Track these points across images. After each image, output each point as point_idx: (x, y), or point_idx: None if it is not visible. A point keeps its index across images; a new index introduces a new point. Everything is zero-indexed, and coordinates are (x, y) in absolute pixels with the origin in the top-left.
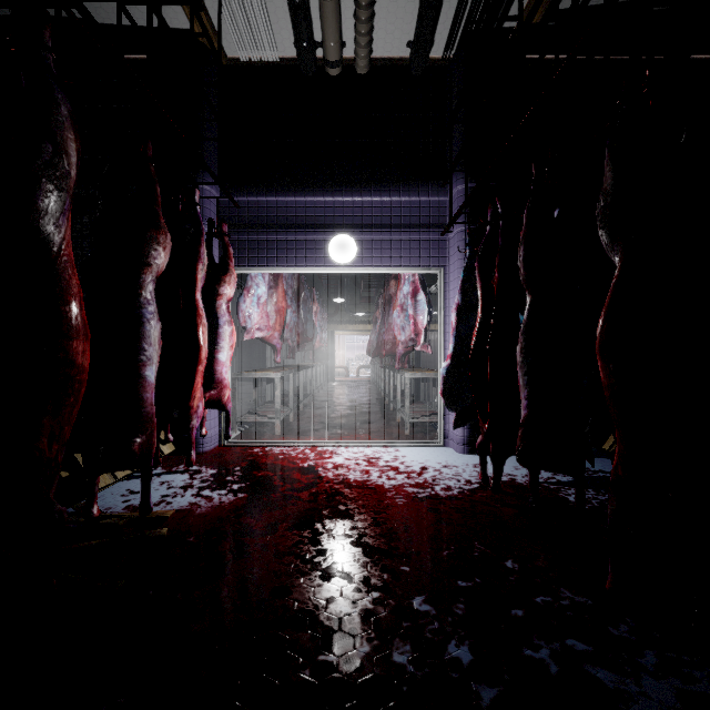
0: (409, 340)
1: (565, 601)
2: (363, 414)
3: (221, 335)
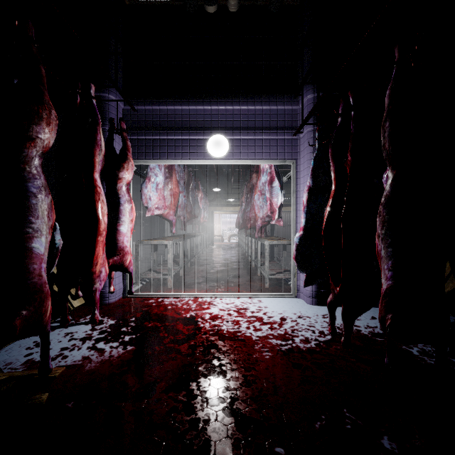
0: (268, 216)
1: None
2: (233, 270)
3: (118, 211)
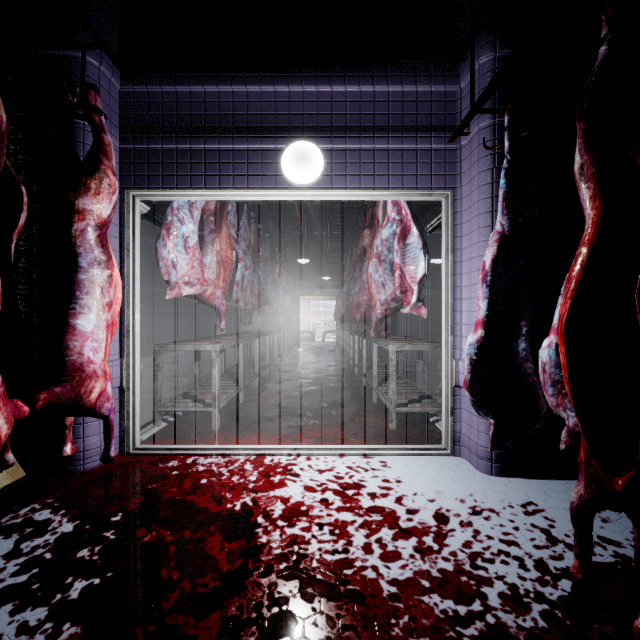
0: (392, 300)
1: None
2: (330, 391)
3: (81, 285)
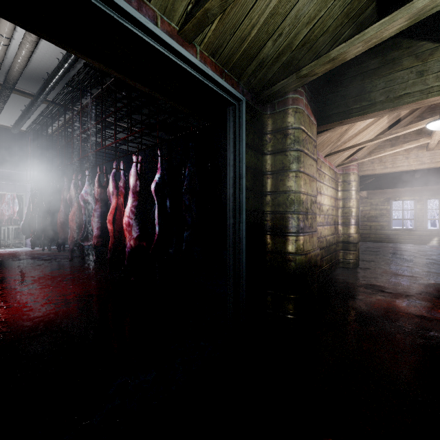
0: (12, 214)
1: (39, 255)
2: None
3: None
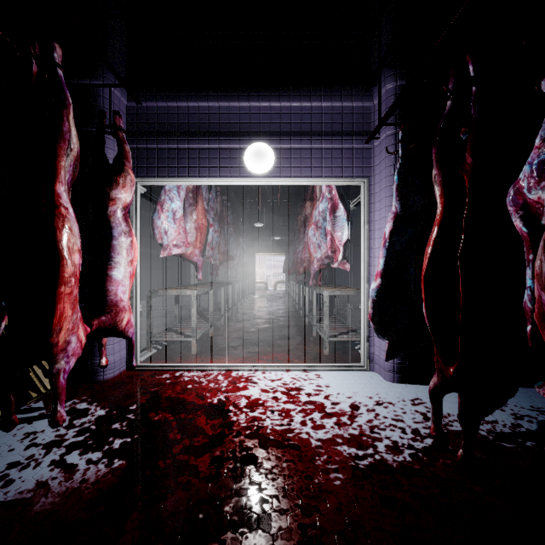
0: (327, 257)
1: None
2: (280, 328)
3: (111, 248)
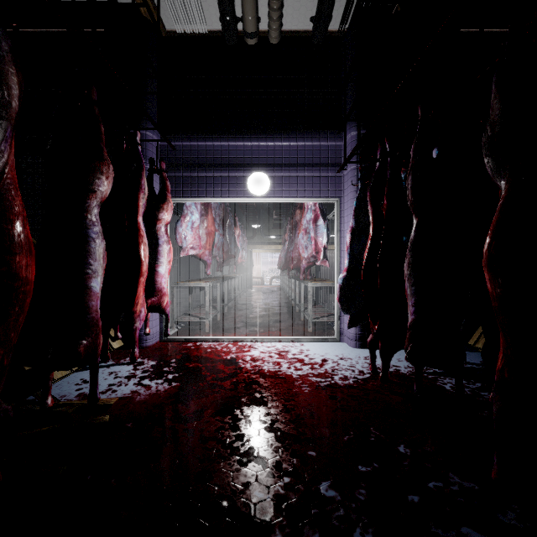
0: (311, 256)
1: (454, 487)
2: (275, 315)
3: (159, 252)
